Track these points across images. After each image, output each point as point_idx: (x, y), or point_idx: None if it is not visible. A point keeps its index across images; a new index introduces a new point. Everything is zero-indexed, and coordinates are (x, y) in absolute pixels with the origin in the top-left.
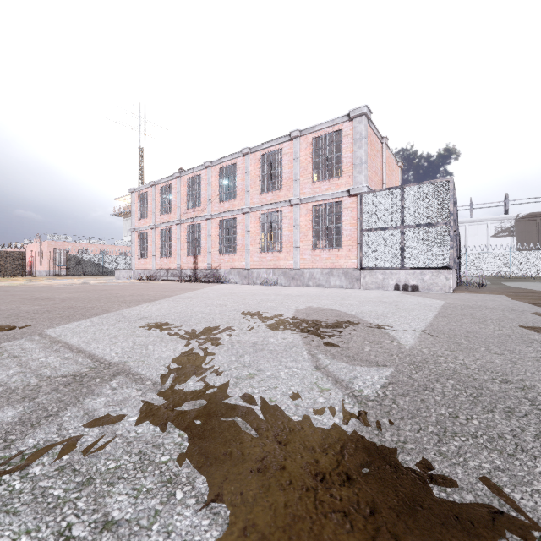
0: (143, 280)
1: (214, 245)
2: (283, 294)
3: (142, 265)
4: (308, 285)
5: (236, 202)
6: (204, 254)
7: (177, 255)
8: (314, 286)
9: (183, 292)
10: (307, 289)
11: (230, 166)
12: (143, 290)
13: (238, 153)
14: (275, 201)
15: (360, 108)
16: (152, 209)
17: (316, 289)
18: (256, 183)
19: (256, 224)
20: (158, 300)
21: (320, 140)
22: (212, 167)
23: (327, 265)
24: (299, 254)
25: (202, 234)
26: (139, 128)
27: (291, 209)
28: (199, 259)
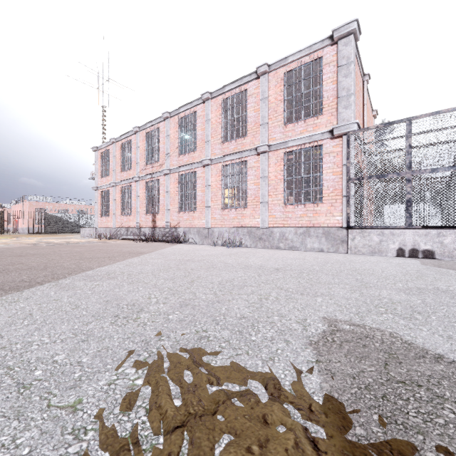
0: (102, 239)
1: (172, 202)
2: (254, 266)
3: (104, 223)
4: (279, 247)
5: (195, 154)
6: (162, 212)
7: (136, 213)
8: (285, 248)
9: (117, 259)
10: (280, 254)
11: (189, 115)
12: (71, 255)
13: (198, 100)
14: (239, 150)
15: (348, 24)
16: (113, 166)
17: (292, 254)
18: (217, 132)
19: (217, 177)
20: (39, 285)
21: (294, 74)
22: (171, 119)
23: (302, 224)
24: (267, 211)
25: (160, 190)
26: (102, 87)
27: (257, 158)
28: (157, 217)
